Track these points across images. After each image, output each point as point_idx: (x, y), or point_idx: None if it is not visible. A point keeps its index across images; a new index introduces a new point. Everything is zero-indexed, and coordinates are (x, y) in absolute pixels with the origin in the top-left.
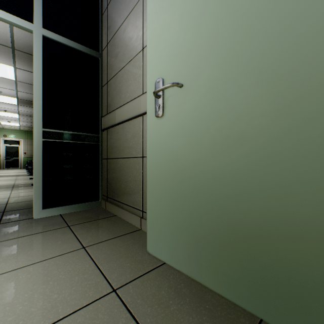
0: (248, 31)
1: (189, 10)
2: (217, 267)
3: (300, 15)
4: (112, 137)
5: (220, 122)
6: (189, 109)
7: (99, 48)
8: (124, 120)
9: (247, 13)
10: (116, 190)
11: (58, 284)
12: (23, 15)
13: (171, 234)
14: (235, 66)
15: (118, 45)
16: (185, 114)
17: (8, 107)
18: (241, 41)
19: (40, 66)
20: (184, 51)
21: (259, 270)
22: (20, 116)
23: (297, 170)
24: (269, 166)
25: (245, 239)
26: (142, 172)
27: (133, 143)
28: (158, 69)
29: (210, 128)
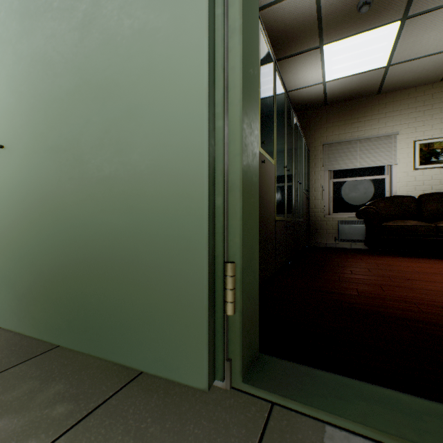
0: (46, 115)
1: (13, 75)
2: (30, 314)
3: (68, 117)
4: None
5: (32, 186)
6: (13, 170)
7: None
8: None
9: (46, 101)
10: None
11: None
12: None
13: (0, 295)
14: (40, 140)
15: None
16: (10, 174)
17: None
18: (43, 121)
19: None
20: (9, 113)
21: (51, 306)
22: None
23: (67, 227)
24: (56, 224)
25: (45, 283)
26: None
27: None
28: None
29: (26, 190)
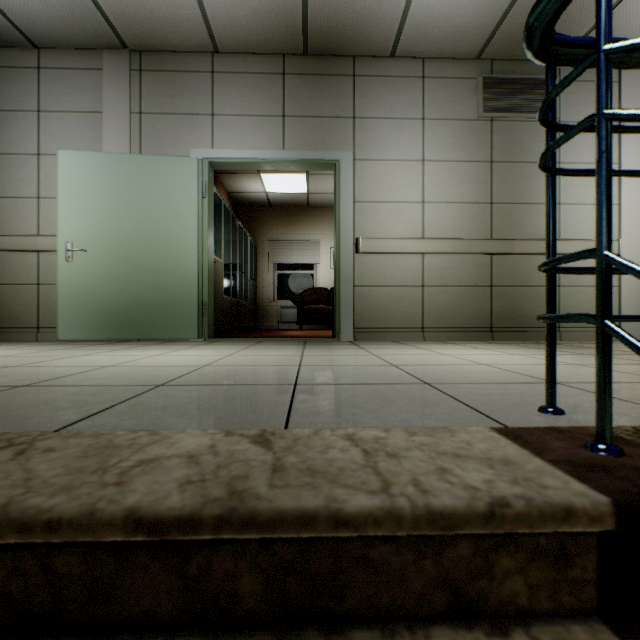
0: (118, 241)
1: (91, 216)
2: (105, 329)
3: (132, 244)
4: None
5: (107, 271)
6: (91, 262)
7: None
8: (12, 250)
9: (117, 235)
10: None
11: (8, 346)
12: None
13: (79, 324)
14: (113, 251)
15: None
16: (88, 264)
17: None
18: (115, 243)
19: None
20: (87, 234)
21: (121, 323)
22: None
23: (132, 290)
24: (124, 288)
25: (117, 314)
26: (38, 297)
27: (25, 272)
28: (68, 235)
29: (102, 273)
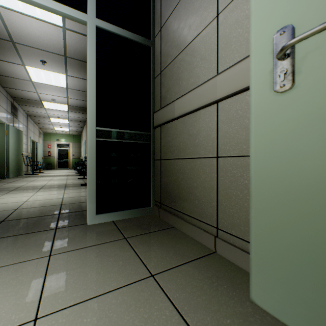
0: None
1: None
2: None
3: None
4: (168, 135)
5: None
6: None
7: (151, 35)
8: (188, 112)
9: None
10: (173, 196)
11: None
12: (77, 7)
13: (315, 290)
14: None
15: (177, 24)
16: None
17: (60, 114)
18: None
19: (93, 60)
20: None
21: None
22: (69, 122)
23: None
24: None
25: None
26: (216, 177)
27: (201, 140)
28: (278, 14)
29: None
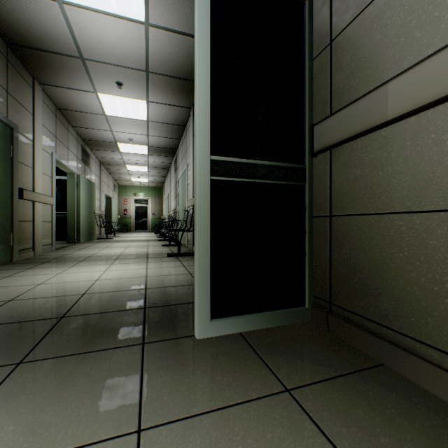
0: None
1: None
2: None
3: None
4: (354, 164)
5: None
6: None
7: None
8: None
9: None
10: (373, 294)
11: None
12: None
13: None
14: None
15: None
16: None
17: (138, 159)
18: None
19: (206, 28)
20: None
21: None
22: (149, 169)
23: None
24: None
25: None
26: None
27: None
28: None
29: None
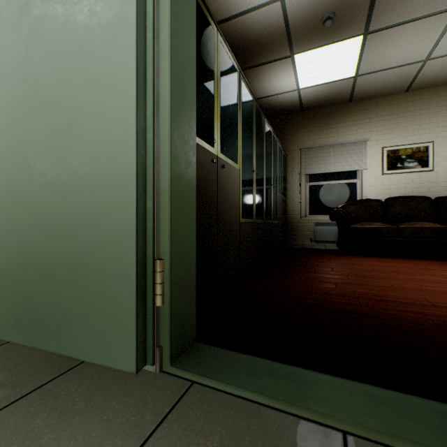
0: None
1: None
2: None
3: (16, 124)
4: None
5: None
6: None
7: None
8: None
9: None
10: None
11: None
12: None
13: None
14: None
15: None
16: None
17: None
18: None
19: None
20: None
21: (0, 303)
22: None
23: (14, 228)
24: (4, 225)
25: None
26: None
27: None
28: None
29: None
